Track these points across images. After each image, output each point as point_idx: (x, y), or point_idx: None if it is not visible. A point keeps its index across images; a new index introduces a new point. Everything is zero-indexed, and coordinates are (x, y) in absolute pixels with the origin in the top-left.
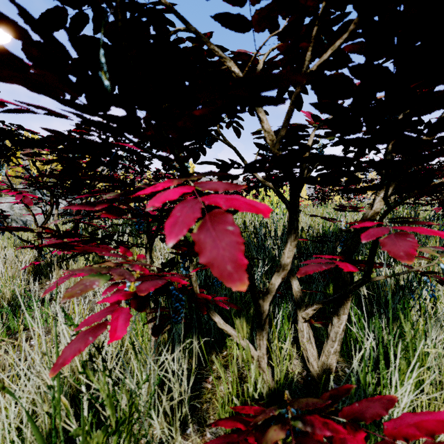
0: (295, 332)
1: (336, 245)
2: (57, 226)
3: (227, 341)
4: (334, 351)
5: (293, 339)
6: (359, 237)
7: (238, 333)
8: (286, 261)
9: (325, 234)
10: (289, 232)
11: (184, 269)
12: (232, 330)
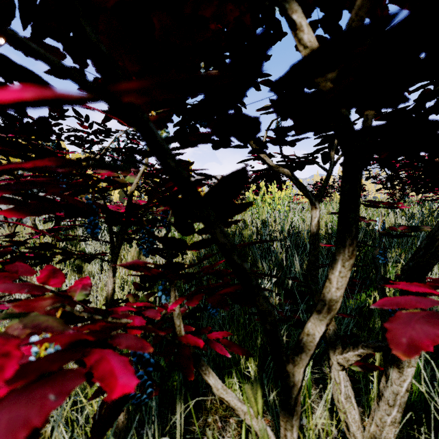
0: (315, 364)
1: (375, 253)
2: (35, 225)
3: (227, 380)
4: (392, 421)
5: (312, 374)
6: (438, 248)
7: (247, 409)
8: (335, 295)
9: (335, 234)
10: (340, 243)
11: (164, 293)
12: (237, 400)
